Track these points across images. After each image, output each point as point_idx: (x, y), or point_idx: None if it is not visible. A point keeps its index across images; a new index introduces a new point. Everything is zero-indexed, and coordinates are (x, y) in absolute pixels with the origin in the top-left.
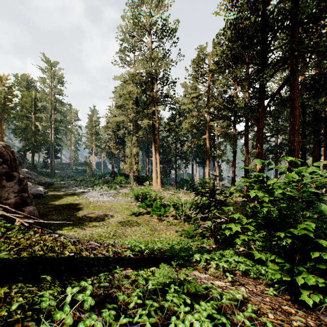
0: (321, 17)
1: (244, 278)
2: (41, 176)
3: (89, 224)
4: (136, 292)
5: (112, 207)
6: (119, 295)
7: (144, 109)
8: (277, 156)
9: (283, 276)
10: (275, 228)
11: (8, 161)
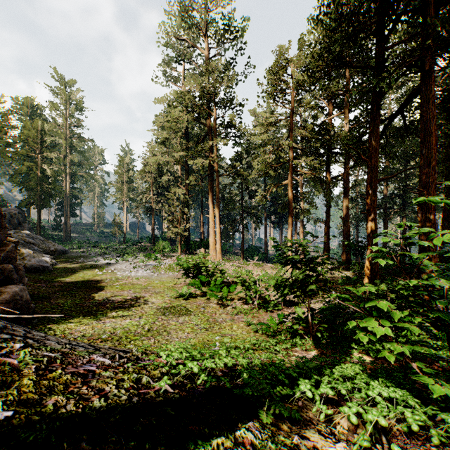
0: None
1: (415, 441)
2: (50, 241)
3: (112, 311)
4: None
5: (150, 285)
6: None
7: (198, 143)
8: (386, 212)
9: None
10: None
11: None
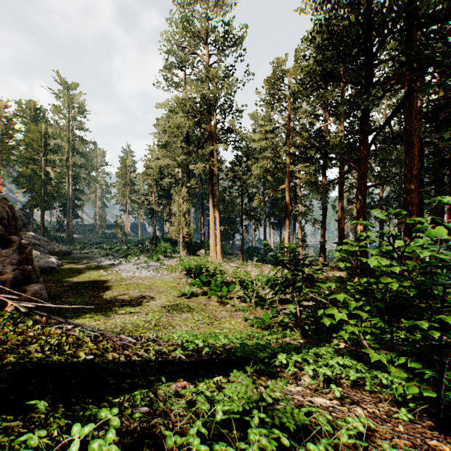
0: (449, 16)
1: (355, 391)
2: (54, 242)
3: (120, 309)
4: (196, 427)
5: (153, 285)
6: (166, 429)
7: (199, 148)
8: None
9: (423, 391)
10: (402, 315)
11: (5, 219)
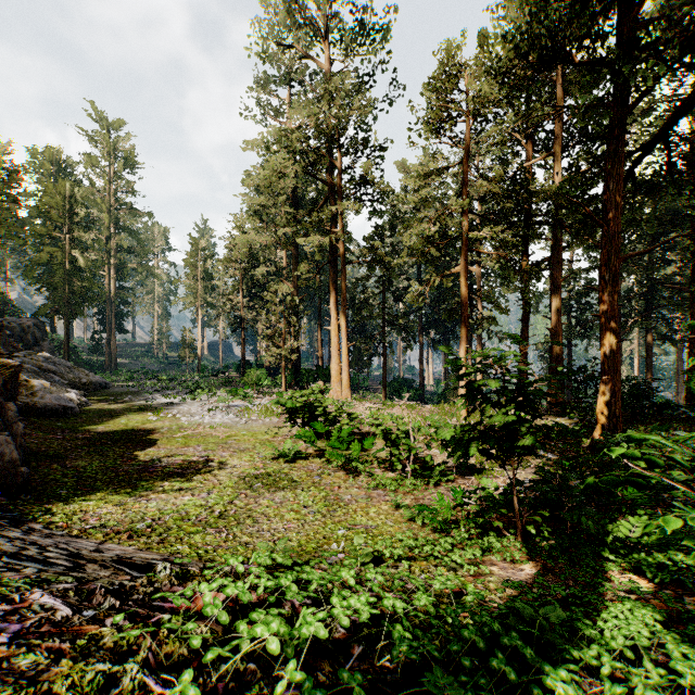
0: None
1: None
2: (81, 369)
3: (163, 481)
4: None
5: (232, 438)
6: None
7: (312, 210)
8: (619, 322)
9: None
10: None
11: None
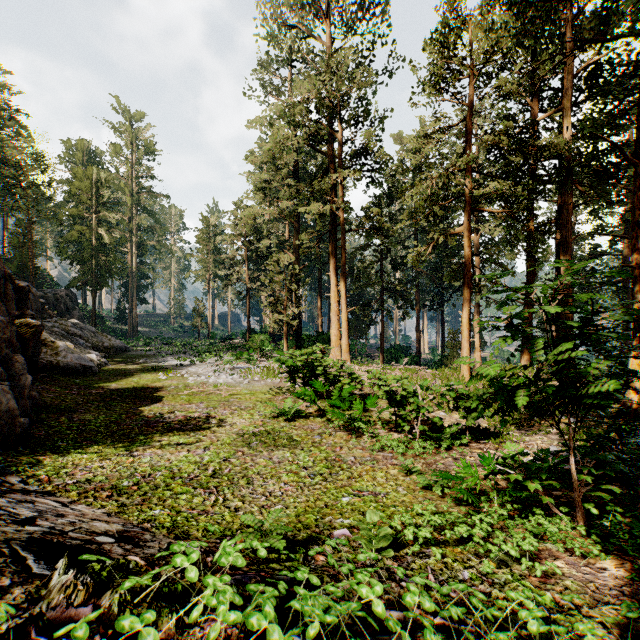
0: None
1: None
2: (105, 334)
3: (162, 436)
4: None
5: (234, 396)
6: None
7: (312, 180)
8: (627, 287)
9: None
10: None
11: None
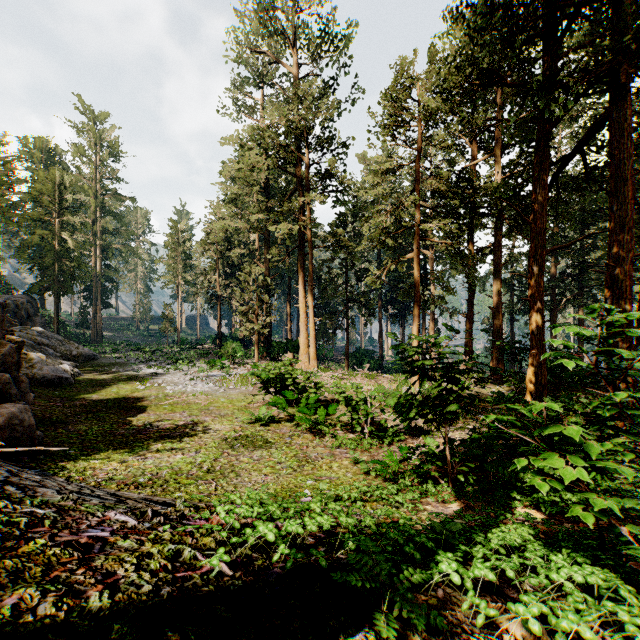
0: None
1: None
2: (71, 342)
3: (156, 443)
4: None
5: (213, 405)
6: None
7: (283, 201)
8: (555, 300)
9: None
10: None
11: None
